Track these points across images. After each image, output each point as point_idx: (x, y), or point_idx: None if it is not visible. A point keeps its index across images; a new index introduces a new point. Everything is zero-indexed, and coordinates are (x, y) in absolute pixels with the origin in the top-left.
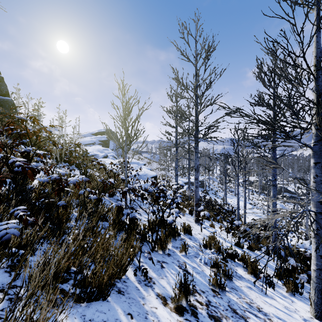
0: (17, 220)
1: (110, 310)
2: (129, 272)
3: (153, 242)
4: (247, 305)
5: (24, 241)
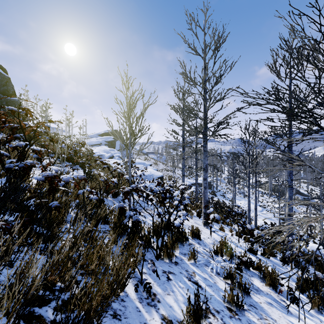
0: None
1: None
2: (129, 287)
3: (158, 248)
4: None
5: None
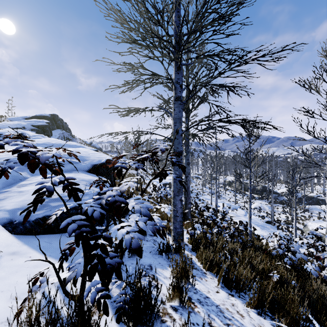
0: None
1: None
2: None
3: None
4: None
5: None
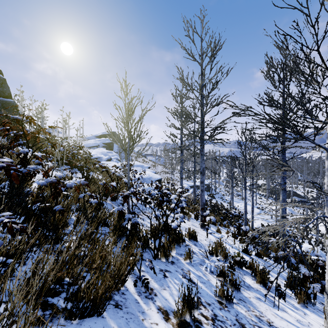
0: (1, 228)
1: (105, 327)
2: (129, 282)
3: (156, 249)
4: (256, 318)
5: (12, 250)
